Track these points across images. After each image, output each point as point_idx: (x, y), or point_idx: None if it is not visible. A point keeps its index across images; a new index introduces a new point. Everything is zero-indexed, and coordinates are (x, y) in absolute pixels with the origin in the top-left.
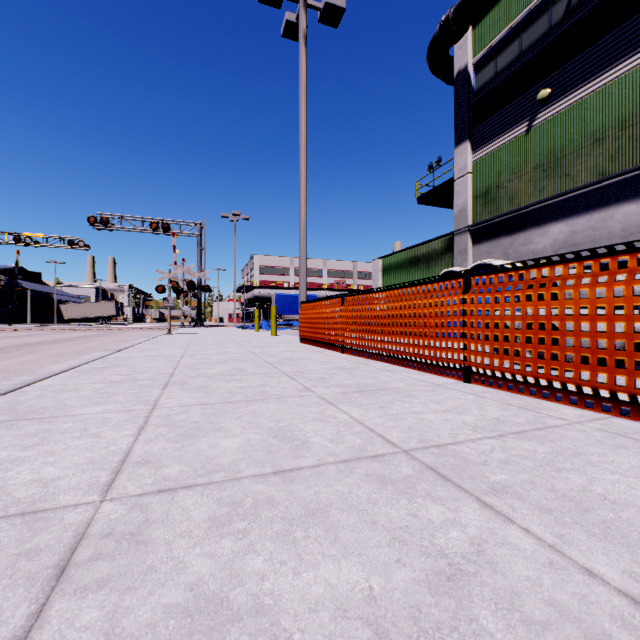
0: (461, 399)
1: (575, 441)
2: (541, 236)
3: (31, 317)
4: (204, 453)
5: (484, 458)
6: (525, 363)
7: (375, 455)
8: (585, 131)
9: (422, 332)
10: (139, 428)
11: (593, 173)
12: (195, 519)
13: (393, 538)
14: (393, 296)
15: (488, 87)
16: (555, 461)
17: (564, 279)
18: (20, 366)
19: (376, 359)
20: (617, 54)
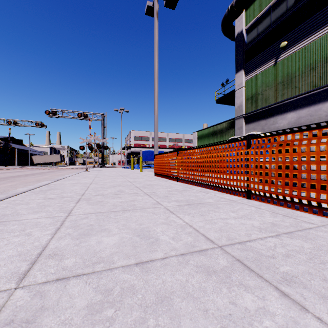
0: (247, 210)
1: (326, 239)
2: (282, 119)
3: (17, 162)
4: (92, 248)
5: (272, 252)
6: (284, 189)
7: (201, 250)
8: (306, 63)
9: (222, 170)
10: (56, 229)
11: (310, 86)
12: (77, 306)
13: (222, 327)
14: (205, 150)
15: (253, 41)
16: (319, 255)
17: (309, 139)
18: (5, 188)
19: (196, 185)
20: (323, 22)
